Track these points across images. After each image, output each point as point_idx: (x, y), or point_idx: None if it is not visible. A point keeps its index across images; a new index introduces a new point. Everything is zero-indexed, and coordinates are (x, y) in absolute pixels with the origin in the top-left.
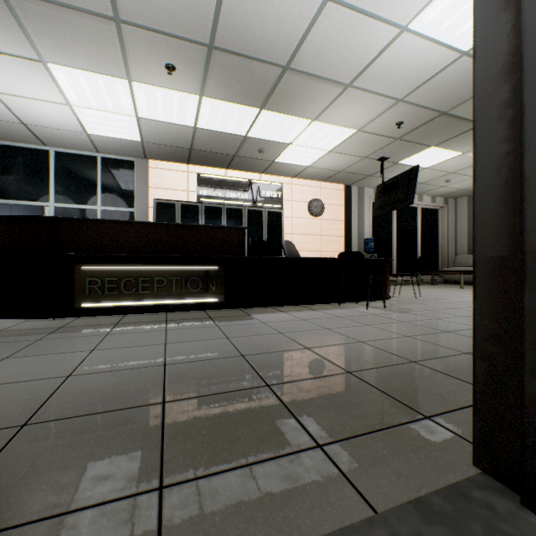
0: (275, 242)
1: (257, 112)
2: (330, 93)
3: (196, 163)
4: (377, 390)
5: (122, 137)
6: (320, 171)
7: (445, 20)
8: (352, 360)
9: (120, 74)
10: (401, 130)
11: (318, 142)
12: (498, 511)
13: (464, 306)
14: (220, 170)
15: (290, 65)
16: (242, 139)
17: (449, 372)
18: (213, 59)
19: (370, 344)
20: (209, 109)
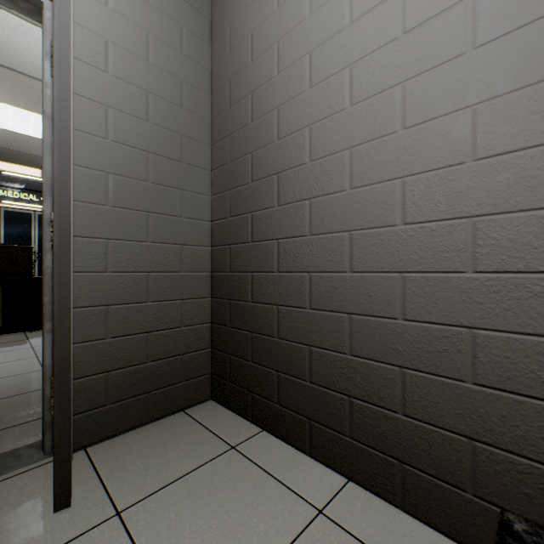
0: None
1: None
2: None
3: None
4: None
5: None
6: None
7: None
8: None
9: None
10: None
11: None
12: (21, 456)
13: None
14: (33, 169)
15: None
16: None
17: None
18: None
19: None
20: None
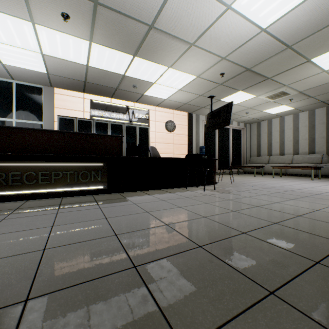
0: (144, 147)
1: (131, 58)
2: (180, 48)
3: (89, 92)
4: (225, 264)
5: (31, 69)
6: (173, 102)
7: (254, 4)
8: (201, 234)
9: (24, 16)
10: (223, 78)
11: (172, 83)
12: None
13: (260, 187)
14: (107, 98)
15: (154, 25)
16: (121, 77)
17: (271, 241)
18: (98, 13)
19: (211, 219)
20: (97, 52)
